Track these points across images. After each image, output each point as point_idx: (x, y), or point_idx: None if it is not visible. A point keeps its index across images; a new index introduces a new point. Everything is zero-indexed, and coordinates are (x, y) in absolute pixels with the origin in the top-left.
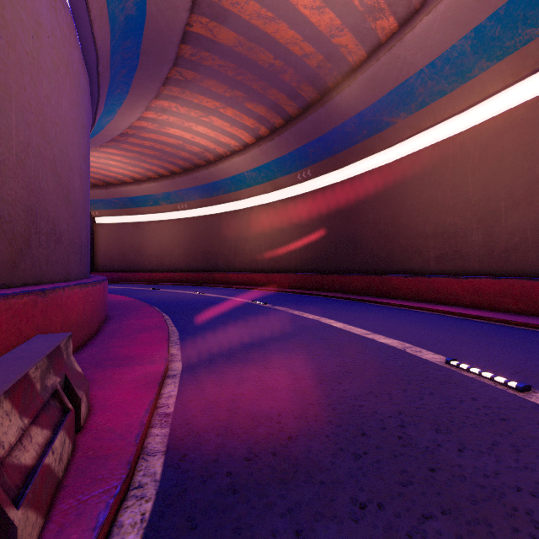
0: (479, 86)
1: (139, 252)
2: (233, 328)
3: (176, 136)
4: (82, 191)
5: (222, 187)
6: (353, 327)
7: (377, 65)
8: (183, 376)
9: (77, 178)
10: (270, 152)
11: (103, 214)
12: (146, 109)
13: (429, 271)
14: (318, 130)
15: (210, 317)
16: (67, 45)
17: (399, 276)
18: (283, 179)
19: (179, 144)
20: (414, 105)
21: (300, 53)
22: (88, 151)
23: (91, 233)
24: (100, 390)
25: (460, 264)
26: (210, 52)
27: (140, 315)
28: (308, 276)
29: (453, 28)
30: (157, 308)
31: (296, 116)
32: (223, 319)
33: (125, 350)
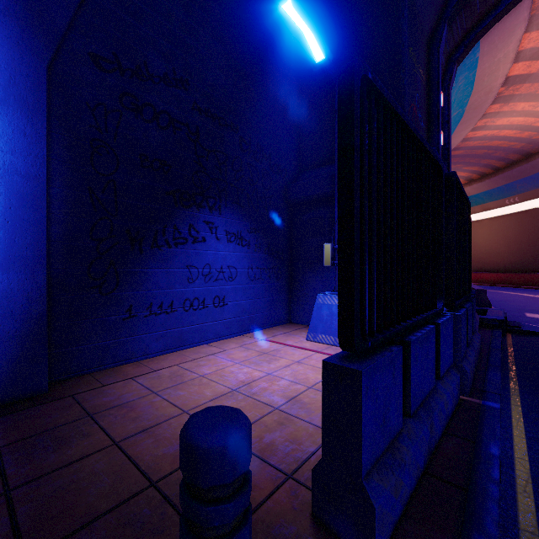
0: None
1: None
2: None
3: None
4: None
5: None
6: (537, 296)
7: None
8: None
9: None
10: (480, 188)
11: None
12: None
13: None
14: (524, 174)
15: None
16: None
17: None
18: (491, 204)
19: None
20: None
21: (507, 146)
22: None
23: None
24: None
25: None
26: None
27: None
28: (516, 275)
29: None
30: None
31: (503, 167)
32: None
33: None
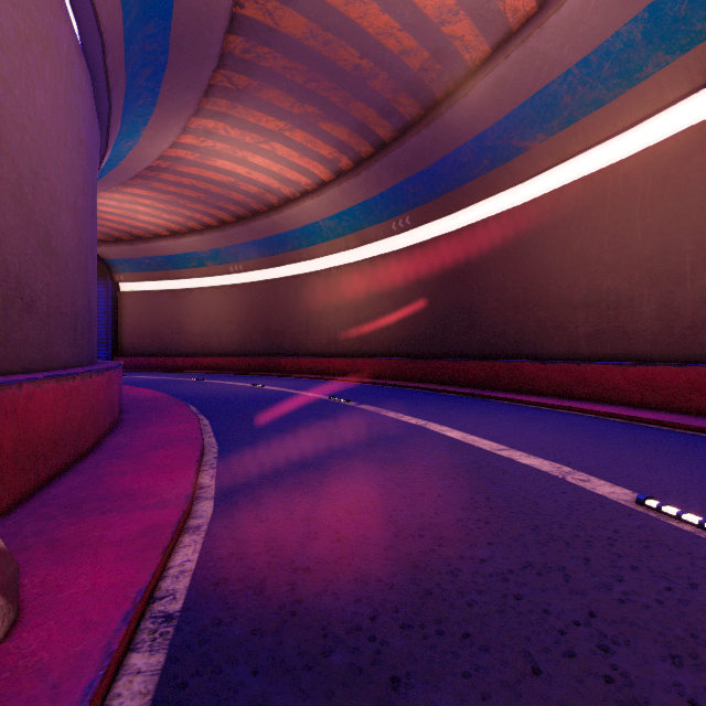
0: (653, 91)
1: (178, 329)
2: (300, 439)
3: (226, 170)
4: (79, 238)
5: (290, 241)
6: (477, 437)
7: (506, 64)
8: (211, 530)
9: (68, 216)
10: (355, 193)
11: (130, 278)
12: (182, 130)
13: (578, 355)
14: (421, 160)
15: (267, 422)
16: (46, 12)
17: (535, 362)
18: (372, 230)
19: (231, 182)
20: (557, 122)
21: (396, 49)
22: (93, 182)
23: (114, 304)
24: (57, 564)
25: (623, 346)
26: (270, 47)
27: (166, 419)
28: (407, 362)
29: (618, 5)
30: (195, 408)
31: (390, 141)
32: (287, 425)
33: (127, 481)
